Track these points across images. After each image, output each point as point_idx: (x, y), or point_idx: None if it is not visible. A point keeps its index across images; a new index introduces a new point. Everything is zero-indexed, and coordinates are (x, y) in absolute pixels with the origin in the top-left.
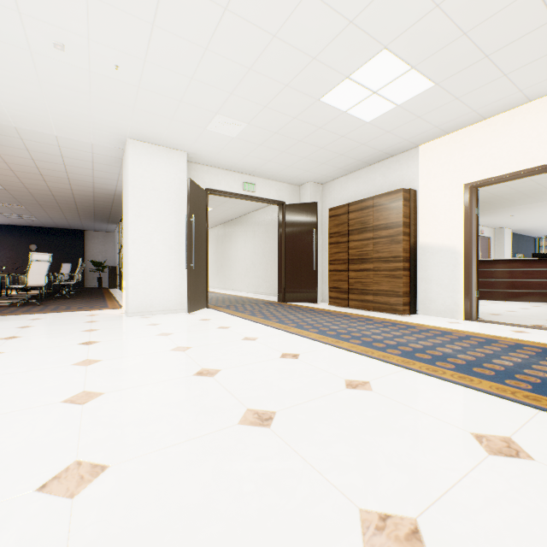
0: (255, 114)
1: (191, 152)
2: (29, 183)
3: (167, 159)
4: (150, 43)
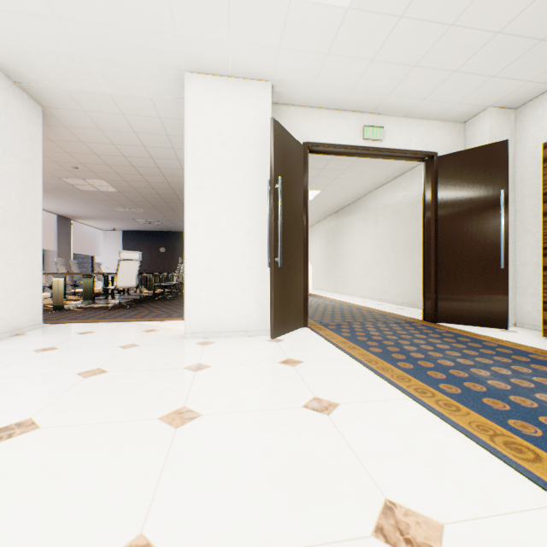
0: None
1: (278, 80)
2: (131, 180)
3: (240, 96)
4: None
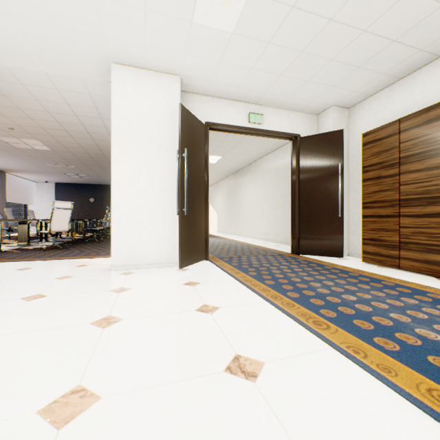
0: None
1: (185, 75)
2: (63, 141)
3: (156, 85)
4: None
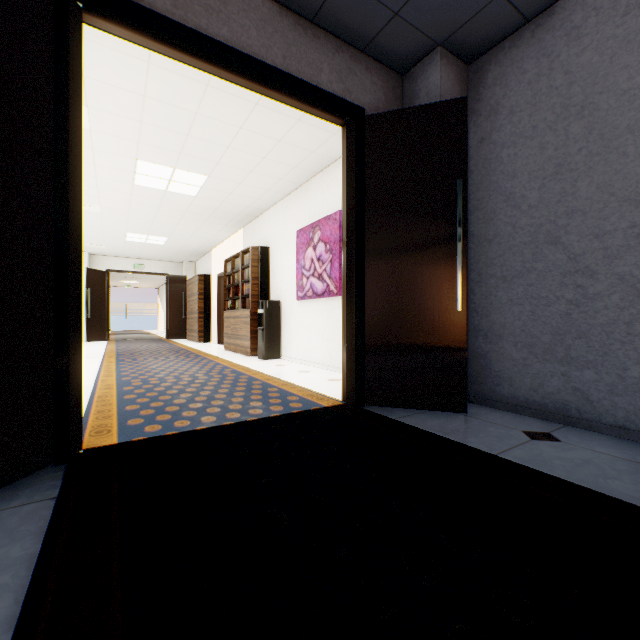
0: (104, 243)
1: (91, 252)
2: None
3: None
4: None
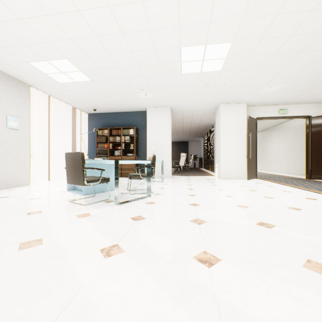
0: (289, 79)
1: (248, 102)
2: (177, 126)
3: (236, 109)
4: (239, 74)
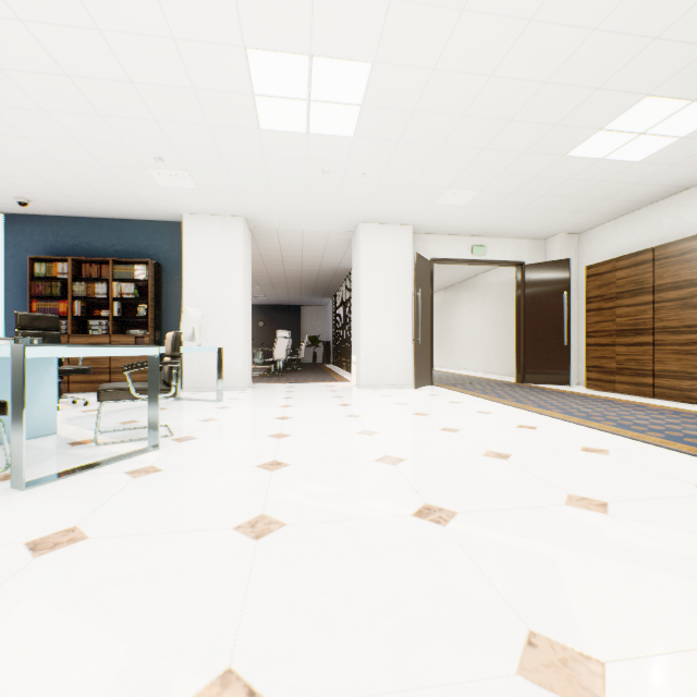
0: (488, 181)
1: (417, 225)
2: (271, 268)
3: (393, 236)
4: (394, 153)
